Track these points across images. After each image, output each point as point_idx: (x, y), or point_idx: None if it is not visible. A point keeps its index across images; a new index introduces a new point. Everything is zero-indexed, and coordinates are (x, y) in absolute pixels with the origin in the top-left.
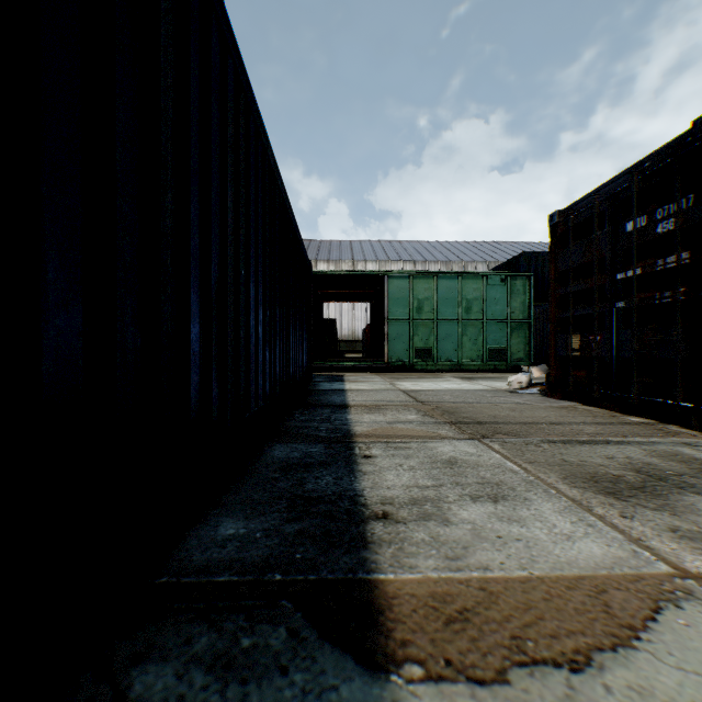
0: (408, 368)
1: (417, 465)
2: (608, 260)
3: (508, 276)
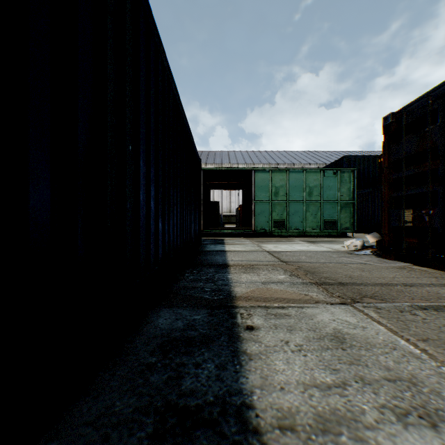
0: (268, 234)
1: (304, 343)
2: (441, 148)
3: (338, 170)
